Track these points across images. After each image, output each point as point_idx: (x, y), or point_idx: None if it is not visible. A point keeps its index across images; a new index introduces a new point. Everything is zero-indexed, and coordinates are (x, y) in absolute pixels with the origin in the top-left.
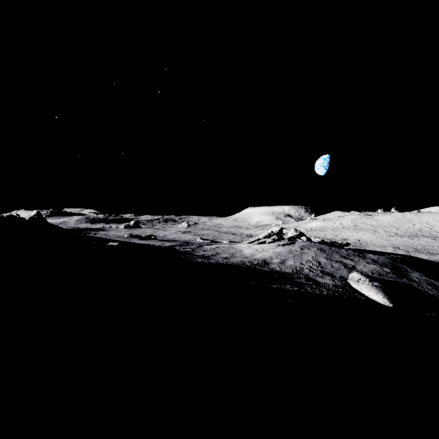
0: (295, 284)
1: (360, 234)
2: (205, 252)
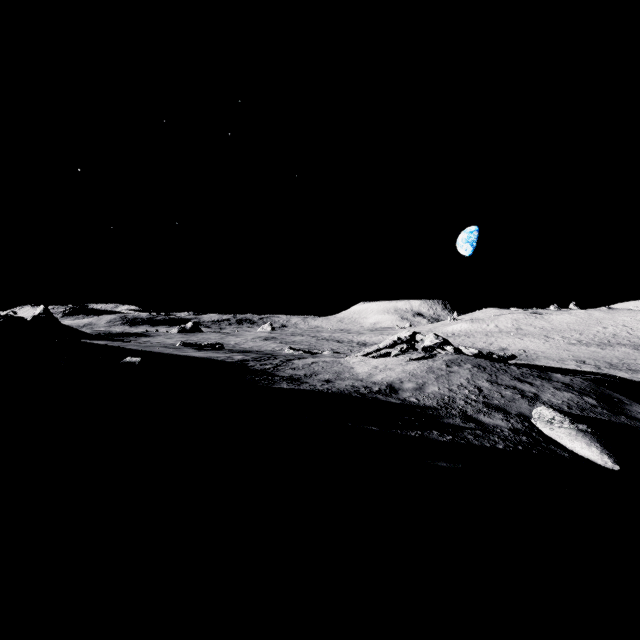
0: (447, 428)
1: (526, 342)
2: (294, 371)
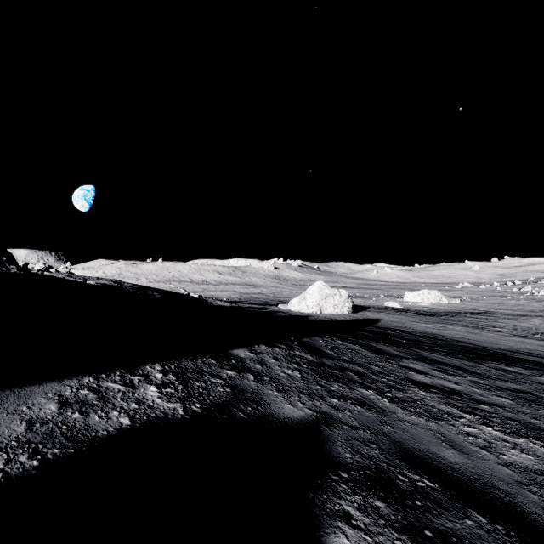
0: None
1: None
2: None
